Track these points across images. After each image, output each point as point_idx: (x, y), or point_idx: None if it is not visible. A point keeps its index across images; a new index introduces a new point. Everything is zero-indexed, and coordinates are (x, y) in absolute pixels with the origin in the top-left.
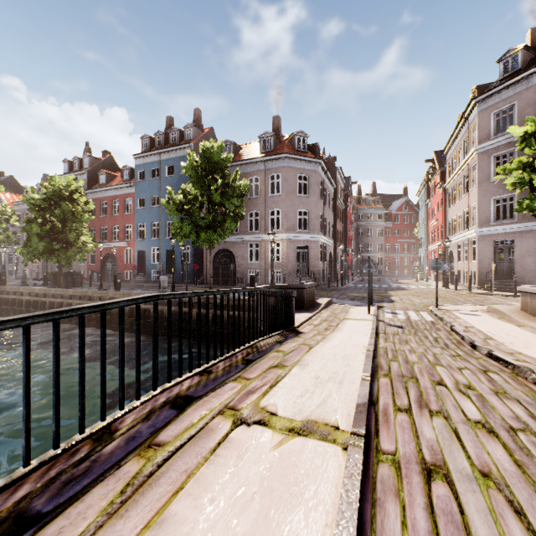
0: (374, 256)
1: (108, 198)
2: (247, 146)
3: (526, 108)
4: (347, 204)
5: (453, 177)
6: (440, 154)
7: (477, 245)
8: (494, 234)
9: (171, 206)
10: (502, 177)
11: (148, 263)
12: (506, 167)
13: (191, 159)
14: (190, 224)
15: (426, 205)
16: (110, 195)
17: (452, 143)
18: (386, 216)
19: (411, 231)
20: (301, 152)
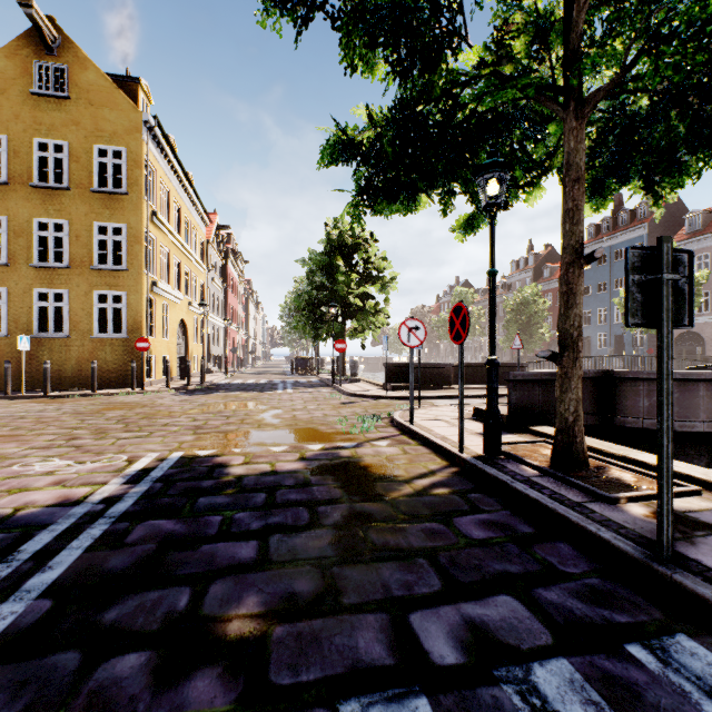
0: None
1: (552, 290)
2: None
3: None
4: None
5: None
6: None
7: None
8: None
9: (622, 304)
10: None
11: (593, 348)
12: None
13: None
14: None
15: None
16: (554, 287)
17: None
18: None
19: None
20: None
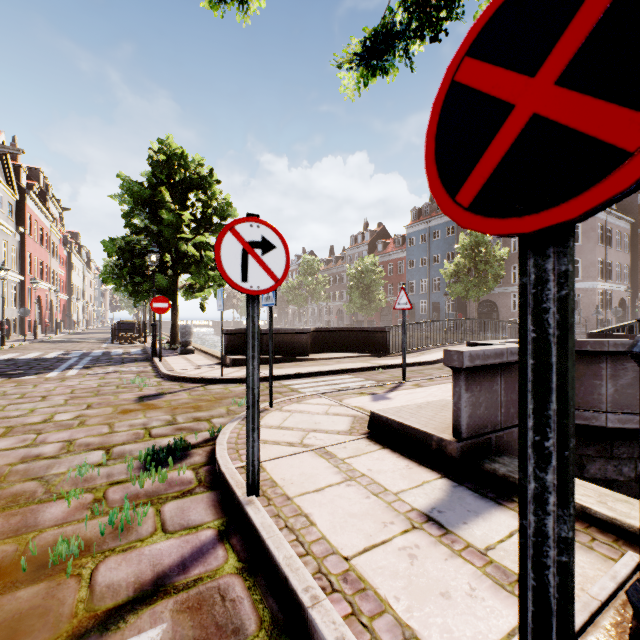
0: None
1: (384, 262)
2: None
3: None
4: None
5: None
6: None
7: None
8: None
9: (447, 274)
10: None
11: (417, 313)
12: None
13: (461, 241)
14: (461, 285)
15: None
16: (386, 260)
17: None
18: None
19: None
20: None
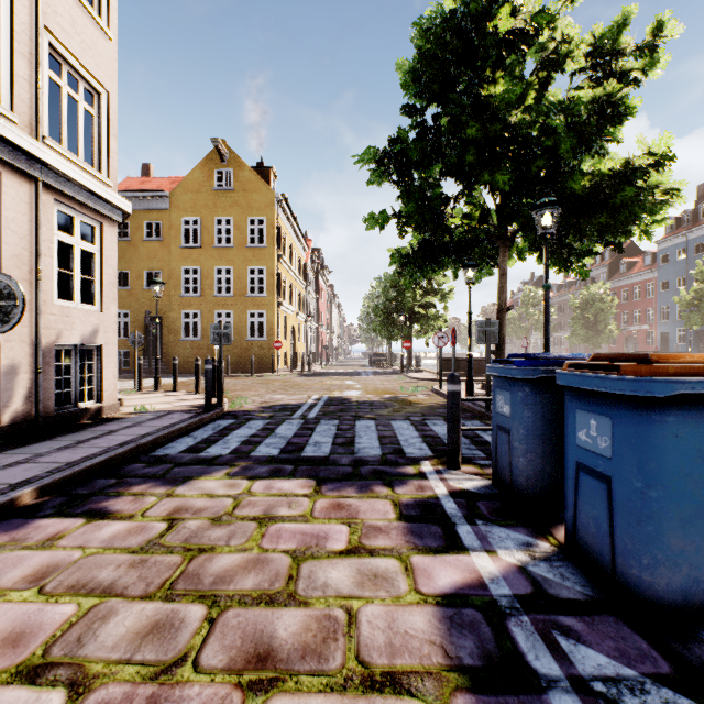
0: None
1: (628, 285)
2: None
3: None
4: None
5: None
6: None
7: None
8: None
9: (681, 302)
10: None
11: (672, 344)
12: None
13: (699, 265)
14: (698, 315)
15: None
16: (630, 282)
17: None
18: None
19: None
20: None
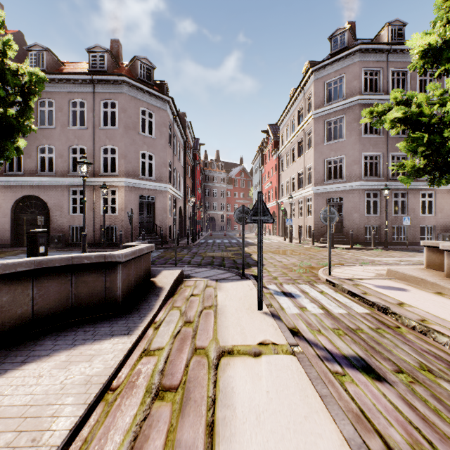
0: (219, 214)
1: None
2: (73, 65)
3: (353, 81)
4: (196, 162)
5: (288, 143)
6: (273, 127)
7: (314, 202)
8: (327, 192)
9: None
10: (334, 141)
11: None
12: (372, 109)
13: None
14: None
15: (261, 171)
16: None
17: (287, 114)
18: (228, 180)
19: (246, 194)
20: (146, 83)
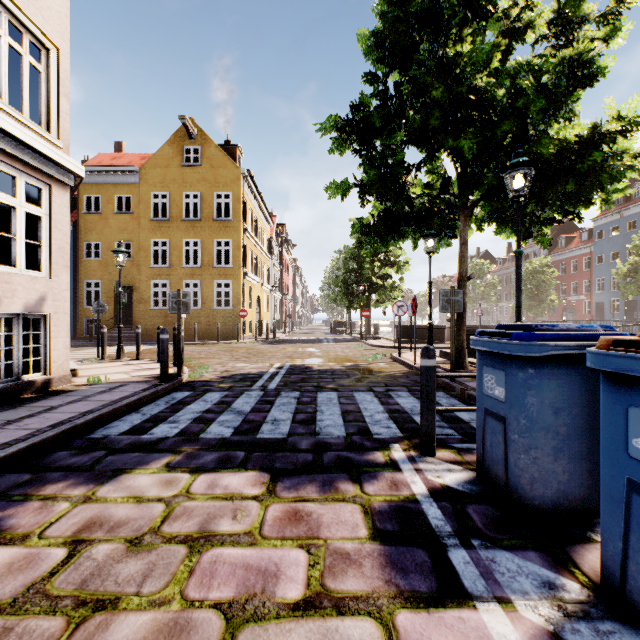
0: None
1: (566, 259)
2: None
3: None
4: None
5: None
6: None
7: None
8: None
9: (618, 274)
10: None
11: (606, 313)
12: None
13: (635, 240)
14: (633, 286)
15: None
16: (568, 256)
17: None
18: None
19: None
20: None
